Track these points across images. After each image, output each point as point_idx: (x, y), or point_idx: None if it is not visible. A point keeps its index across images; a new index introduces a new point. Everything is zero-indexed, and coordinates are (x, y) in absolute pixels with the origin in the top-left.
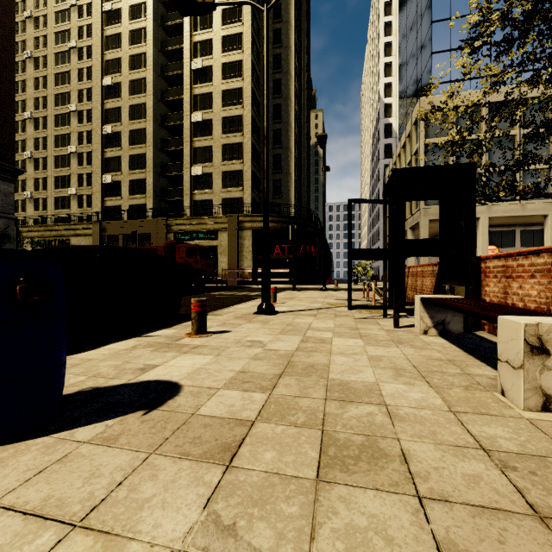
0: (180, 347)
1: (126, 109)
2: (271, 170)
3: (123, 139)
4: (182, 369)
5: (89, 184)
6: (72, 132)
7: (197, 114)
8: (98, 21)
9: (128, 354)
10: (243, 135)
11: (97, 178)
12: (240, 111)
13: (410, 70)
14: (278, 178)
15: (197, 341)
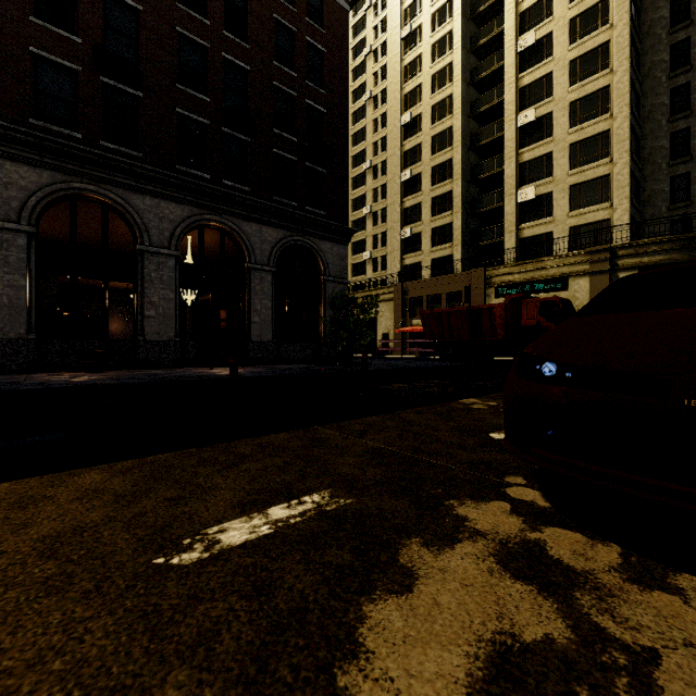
0: None
1: (427, 143)
2: (664, 161)
3: (424, 181)
4: None
5: (383, 244)
6: (367, 191)
7: (527, 112)
8: (396, 54)
9: None
10: (612, 117)
11: (395, 235)
12: (604, 80)
13: None
14: (681, 173)
15: None
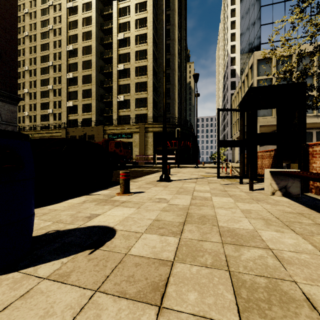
0: (113, 202)
1: (80, 63)
2: None
3: (79, 80)
4: (115, 217)
5: (59, 107)
6: (50, 77)
7: (121, 65)
8: (65, 13)
9: (80, 206)
10: (148, 77)
11: (64, 103)
12: (146, 63)
13: (247, 36)
14: (168, 102)
15: (124, 198)
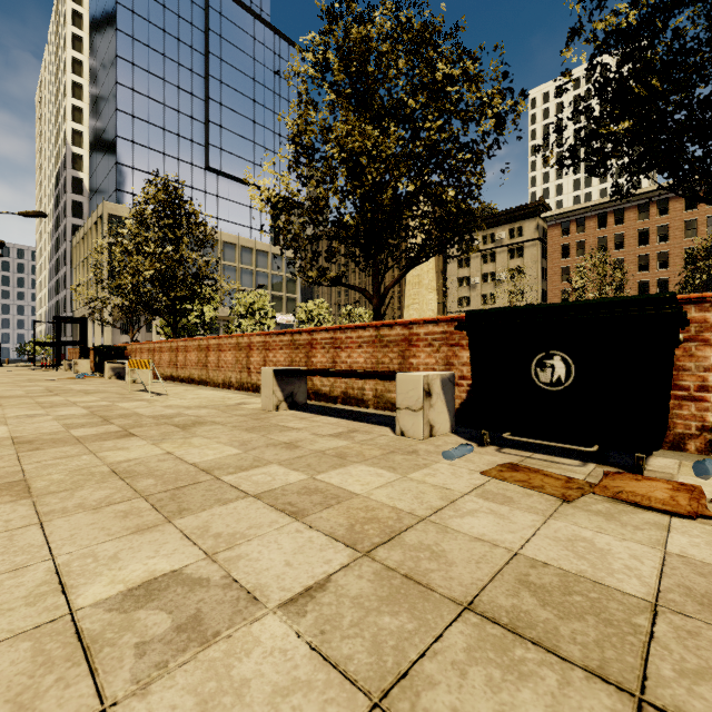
0: None
1: None
2: None
3: None
4: None
5: None
6: None
7: None
8: None
9: None
10: None
11: None
12: None
13: (100, 152)
14: None
15: None
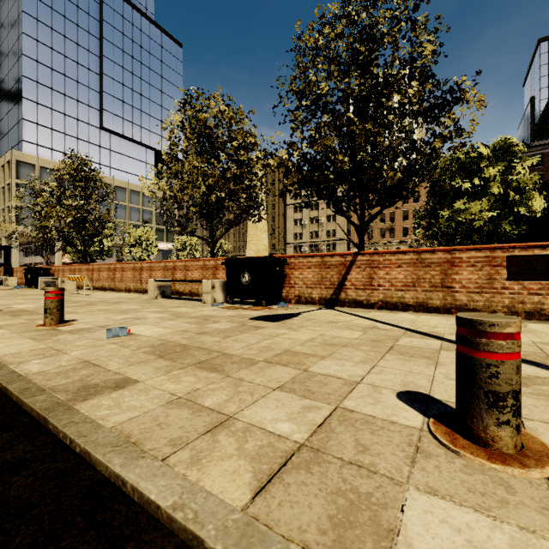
0: None
1: None
2: None
3: None
4: None
5: None
6: None
7: None
8: None
9: None
10: None
11: None
12: None
13: (5, 107)
14: None
15: None
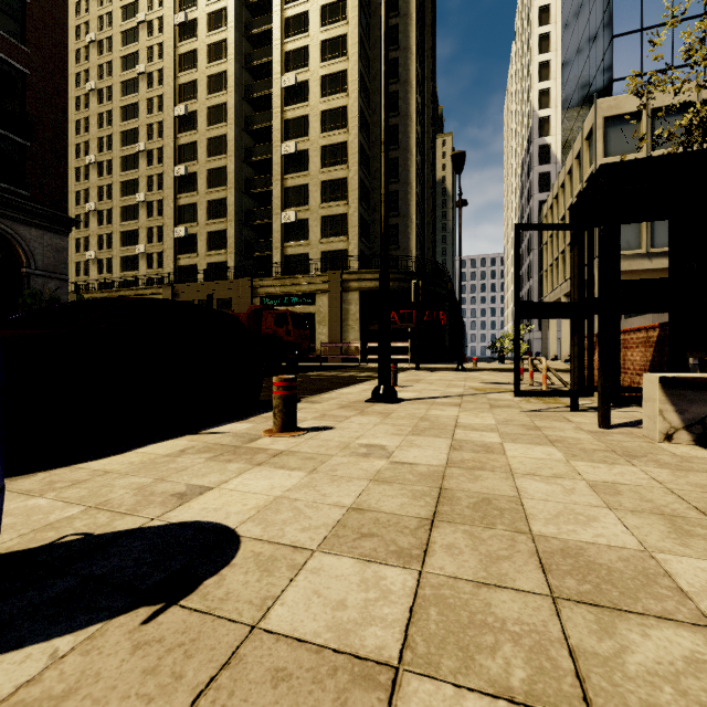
0: (253, 453)
1: (203, 143)
2: None
3: (199, 181)
4: (249, 498)
5: (160, 239)
6: (141, 177)
7: (290, 144)
8: (170, 37)
9: (168, 463)
10: (348, 168)
11: (169, 232)
12: (344, 137)
13: (578, 66)
14: (394, 223)
15: (280, 444)
